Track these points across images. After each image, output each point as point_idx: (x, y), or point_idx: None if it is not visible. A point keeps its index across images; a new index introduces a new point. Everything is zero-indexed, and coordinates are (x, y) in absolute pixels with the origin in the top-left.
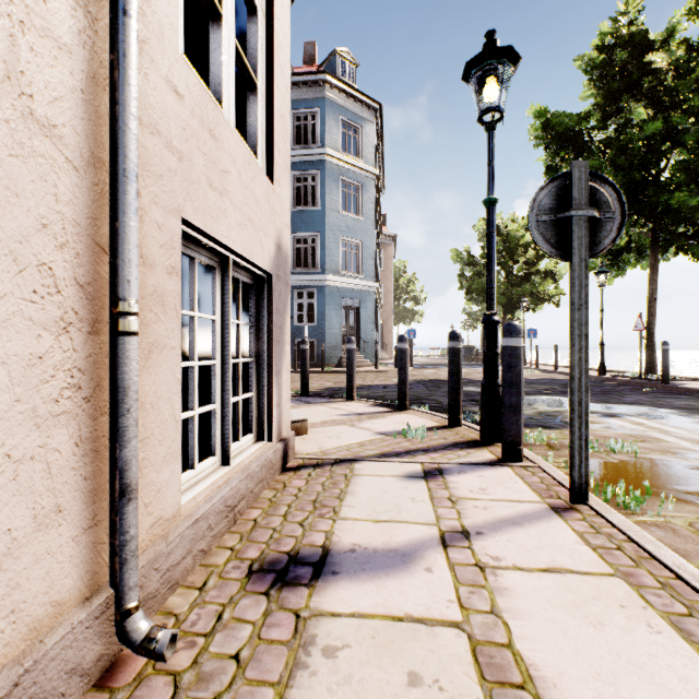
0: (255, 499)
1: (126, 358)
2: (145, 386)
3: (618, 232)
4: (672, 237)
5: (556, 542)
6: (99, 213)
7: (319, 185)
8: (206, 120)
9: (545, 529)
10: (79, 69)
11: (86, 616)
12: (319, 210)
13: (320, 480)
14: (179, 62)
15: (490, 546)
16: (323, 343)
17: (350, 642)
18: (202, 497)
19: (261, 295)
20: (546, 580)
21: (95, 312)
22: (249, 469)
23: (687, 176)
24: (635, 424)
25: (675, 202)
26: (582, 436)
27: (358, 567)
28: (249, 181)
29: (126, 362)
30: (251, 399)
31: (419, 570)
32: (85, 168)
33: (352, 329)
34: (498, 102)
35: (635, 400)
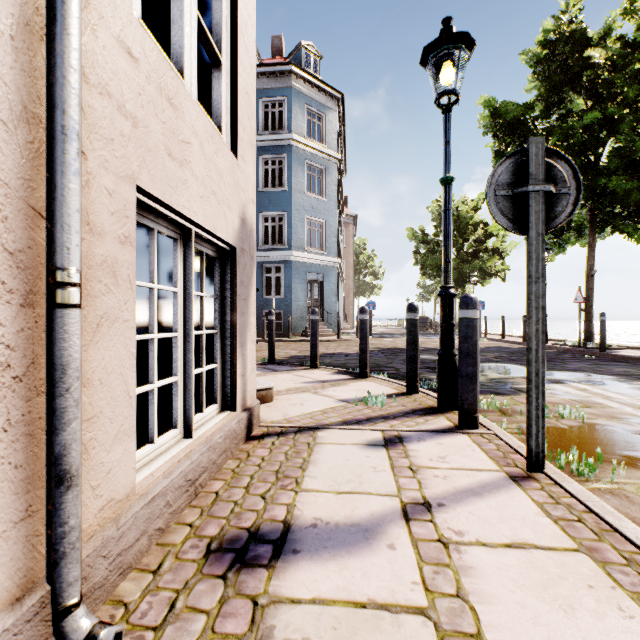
0: (217, 470)
1: (64, 333)
2: (93, 361)
3: (574, 207)
4: (609, 217)
5: (517, 514)
6: (35, 174)
7: (286, 168)
8: (165, 88)
9: (505, 499)
10: (7, 11)
11: (14, 621)
12: (286, 191)
13: (283, 448)
14: (133, 24)
15: (453, 519)
16: (290, 314)
17: (309, 635)
18: (160, 473)
19: (226, 268)
20: (511, 557)
21: (29, 283)
22: (212, 440)
23: (623, 161)
24: (579, 390)
25: (612, 185)
26: (539, 406)
27: (320, 544)
28: (212, 154)
29: (64, 336)
30: (216, 370)
31: (382, 547)
32: (16, 123)
33: (316, 301)
34: (454, 85)
35: (576, 367)
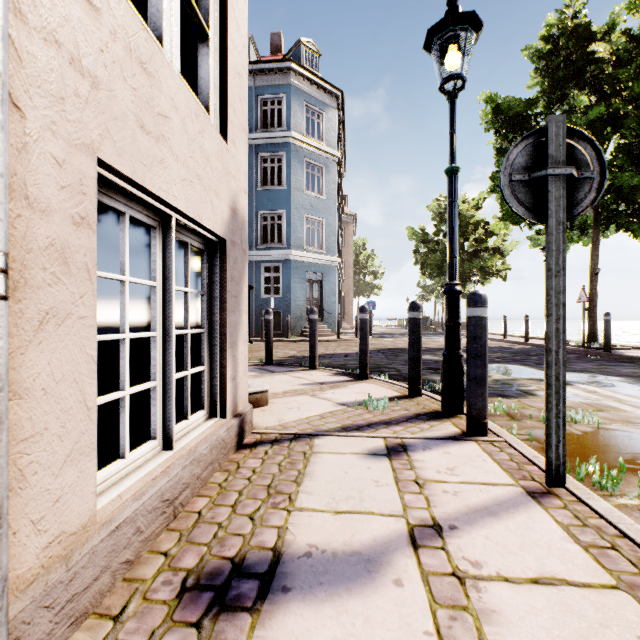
0: (202, 485)
1: None
2: (34, 366)
3: (597, 192)
4: (613, 215)
5: (541, 539)
6: None
7: (285, 166)
8: (136, 49)
9: (525, 520)
10: None
11: None
12: (285, 189)
13: (277, 459)
14: None
15: (467, 546)
16: (289, 314)
17: None
18: (130, 494)
19: (214, 261)
20: (540, 597)
21: None
22: (195, 452)
23: (629, 157)
24: (588, 392)
25: (618, 182)
26: (560, 413)
27: (314, 580)
28: (196, 134)
29: None
30: (203, 373)
31: (387, 584)
32: None
33: (315, 301)
34: (460, 69)
35: (582, 368)
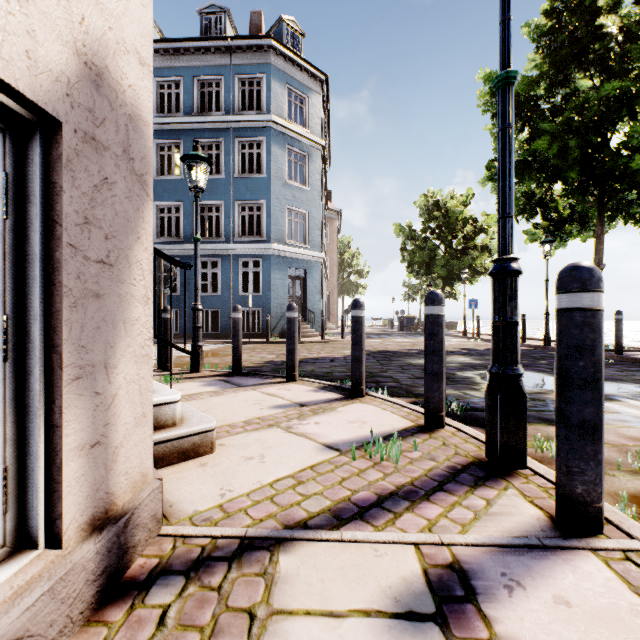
0: None
1: None
2: None
3: None
4: (623, 205)
5: None
6: None
7: (264, 152)
8: None
9: None
10: None
11: None
12: (264, 177)
13: None
14: None
15: None
16: (269, 313)
17: None
18: None
19: (28, 171)
20: None
21: None
22: None
23: None
24: None
25: (635, 165)
26: None
27: None
28: None
29: None
30: None
31: None
32: None
33: (298, 299)
34: None
35: (607, 374)
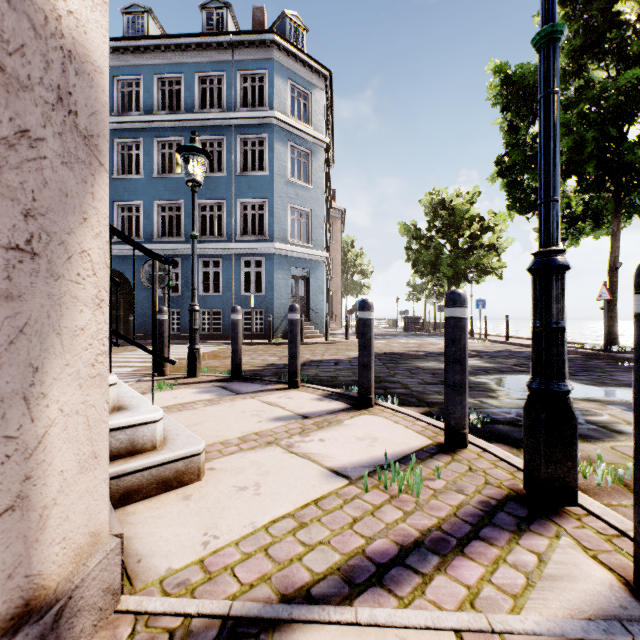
0: None
1: None
2: None
3: None
4: None
5: None
6: None
7: (267, 149)
8: None
9: None
10: None
11: None
12: (267, 175)
13: None
14: None
15: None
16: (272, 313)
17: None
18: None
19: None
20: None
21: None
22: None
23: None
24: None
25: None
26: None
27: None
28: None
29: None
30: None
31: None
32: None
33: (301, 299)
34: None
35: (631, 380)
